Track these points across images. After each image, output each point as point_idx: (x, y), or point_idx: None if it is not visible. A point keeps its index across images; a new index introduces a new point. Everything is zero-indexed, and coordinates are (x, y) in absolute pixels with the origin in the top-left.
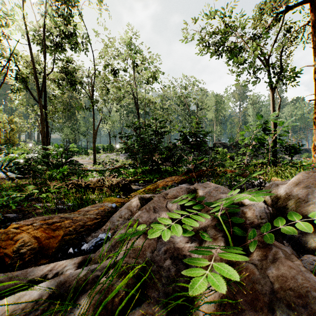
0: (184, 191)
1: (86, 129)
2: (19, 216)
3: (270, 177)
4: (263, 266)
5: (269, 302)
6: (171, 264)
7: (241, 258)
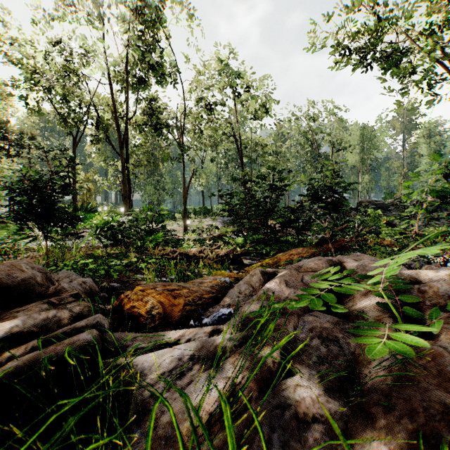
0: (325, 263)
1: (172, 186)
2: (121, 286)
3: None
4: None
5: None
6: (320, 344)
7: (425, 329)
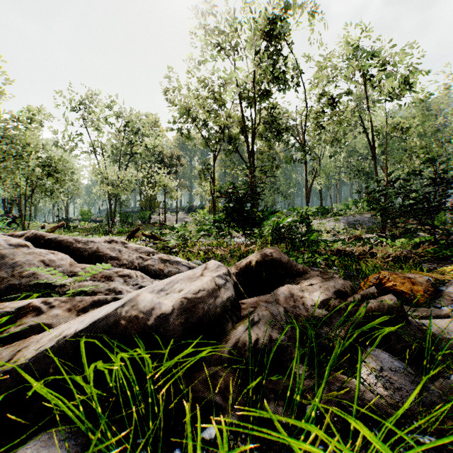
0: None
1: (286, 187)
2: None
3: None
4: None
5: None
6: None
7: None
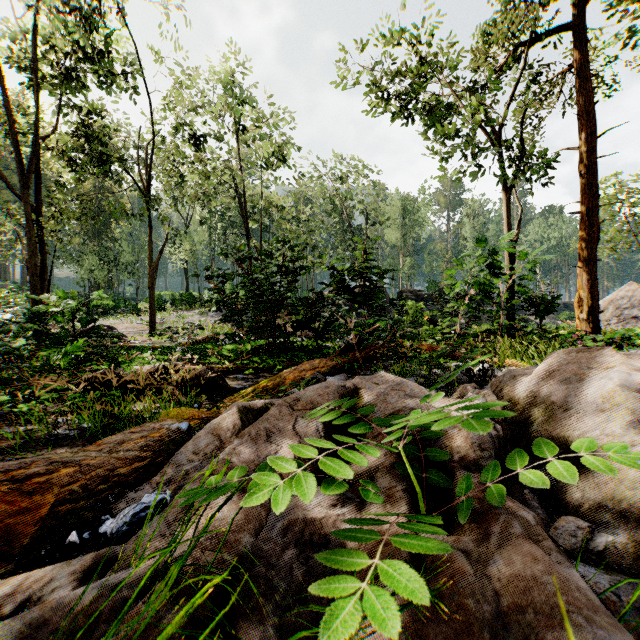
0: (334, 393)
1: (134, 258)
2: None
3: (503, 360)
4: (482, 555)
5: (490, 639)
6: (295, 558)
7: (435, 549)
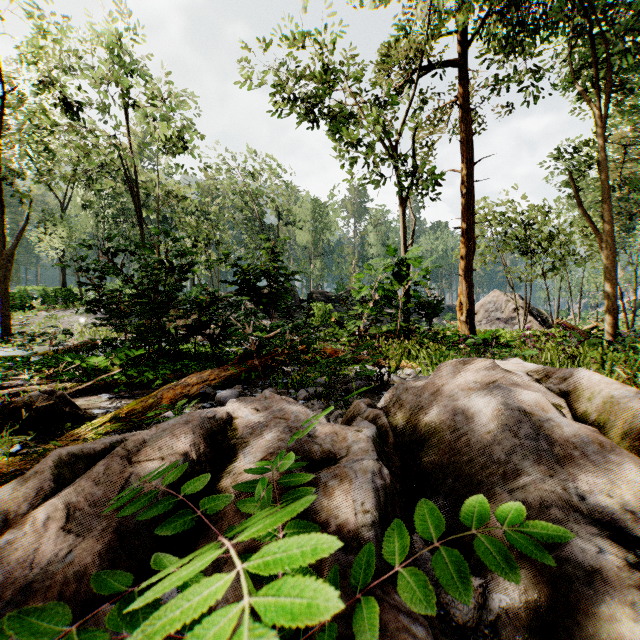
0: (196, 430)
1: None
2: None
3: (399, 363)
4: None
5: None
6: None
7: None
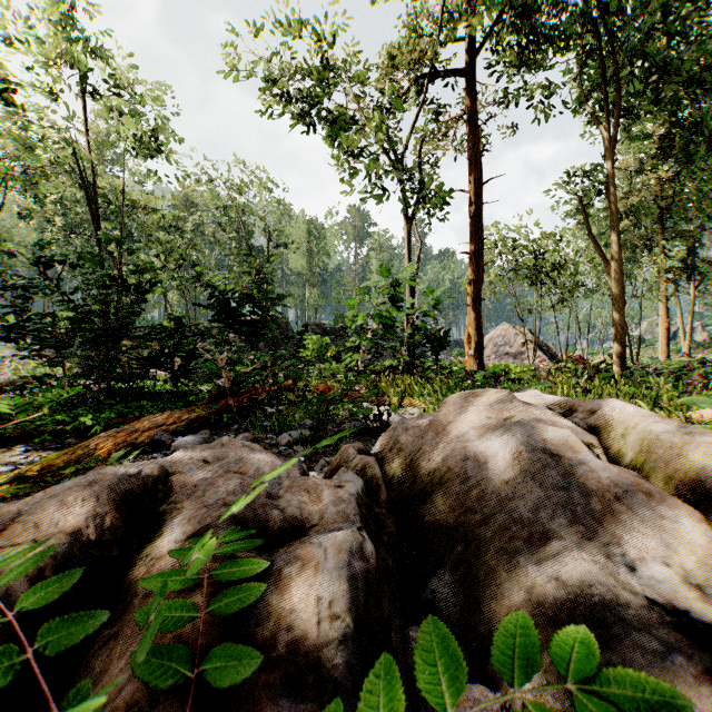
0: (103, 494)
1: None
2: None
3: (401, 401)
4: None
5: None
6: None
7: None
